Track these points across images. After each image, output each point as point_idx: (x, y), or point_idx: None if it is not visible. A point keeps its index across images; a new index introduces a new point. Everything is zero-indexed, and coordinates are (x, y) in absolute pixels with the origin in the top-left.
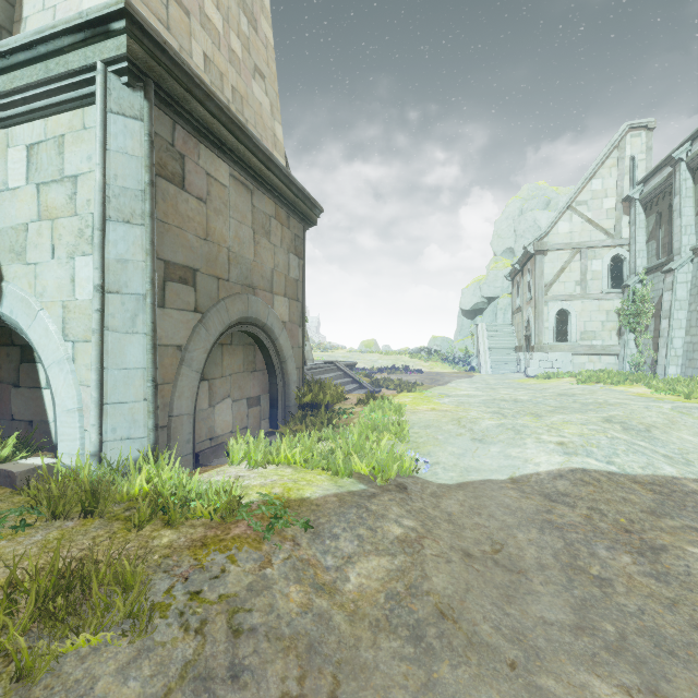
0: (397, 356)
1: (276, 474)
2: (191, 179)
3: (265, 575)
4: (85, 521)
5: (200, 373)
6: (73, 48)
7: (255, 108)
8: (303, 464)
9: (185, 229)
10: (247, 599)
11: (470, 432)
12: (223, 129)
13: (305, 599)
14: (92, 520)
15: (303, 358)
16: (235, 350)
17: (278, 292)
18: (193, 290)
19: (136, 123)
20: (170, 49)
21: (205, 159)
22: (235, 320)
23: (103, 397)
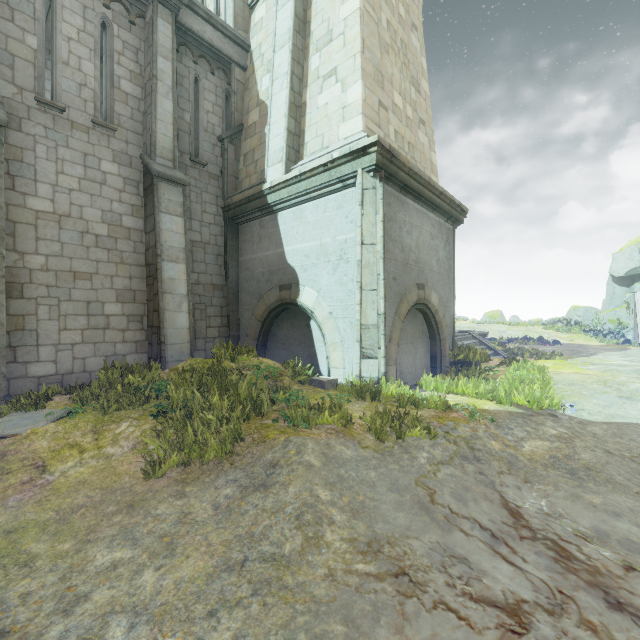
0: (528, 327)
1: (458, 398)
2: (395, 217)
3: (476, 434)
4: (372, 403)
5: (399, 335)
6: (345, 163)
7: (420, 149)
8: (474, 394)
9: (393, 248)
10: (471, 439)
11: (617, 391)
12: (412, 180)
13: (501, 447)
14: (374, 403)
15: (453, 327)
16: (411, 321)
17: (438, 279)
18: (396, 284)
19: (376, 196)
20: (392, 149)
21: (401, 202)
22: (415, 301)
23: (361, 346)
